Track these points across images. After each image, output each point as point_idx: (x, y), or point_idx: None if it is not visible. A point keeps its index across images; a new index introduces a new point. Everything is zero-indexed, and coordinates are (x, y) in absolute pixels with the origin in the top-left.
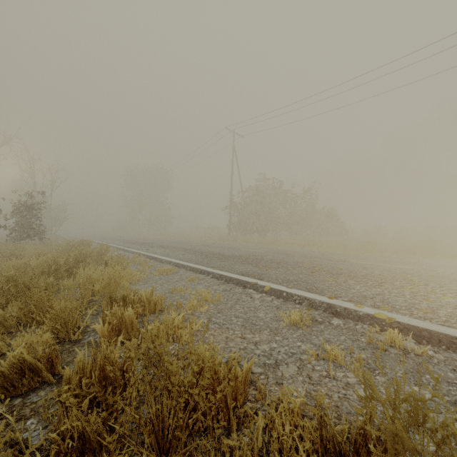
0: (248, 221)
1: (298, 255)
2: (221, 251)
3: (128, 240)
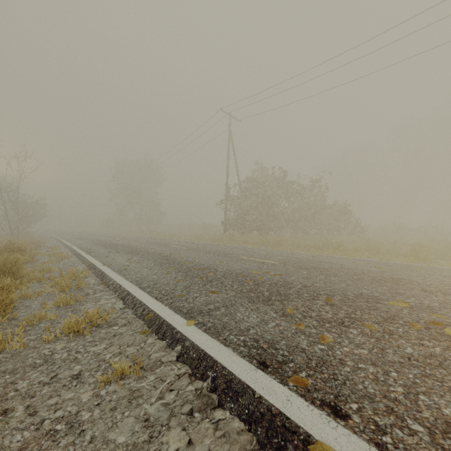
0: (247, 217)
1: (343, 272)
2: (212, 262)
3: (101, 241)
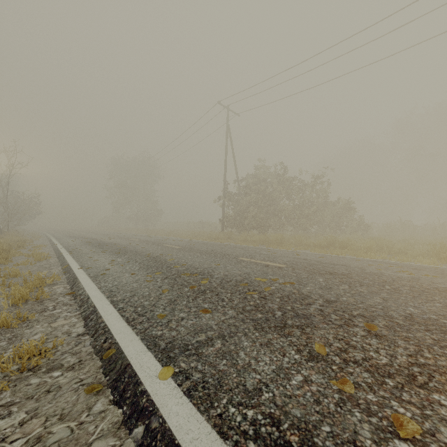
0: (246, 214)
1: (369, 279)
2: (207, 265)
3: (91, 239)
